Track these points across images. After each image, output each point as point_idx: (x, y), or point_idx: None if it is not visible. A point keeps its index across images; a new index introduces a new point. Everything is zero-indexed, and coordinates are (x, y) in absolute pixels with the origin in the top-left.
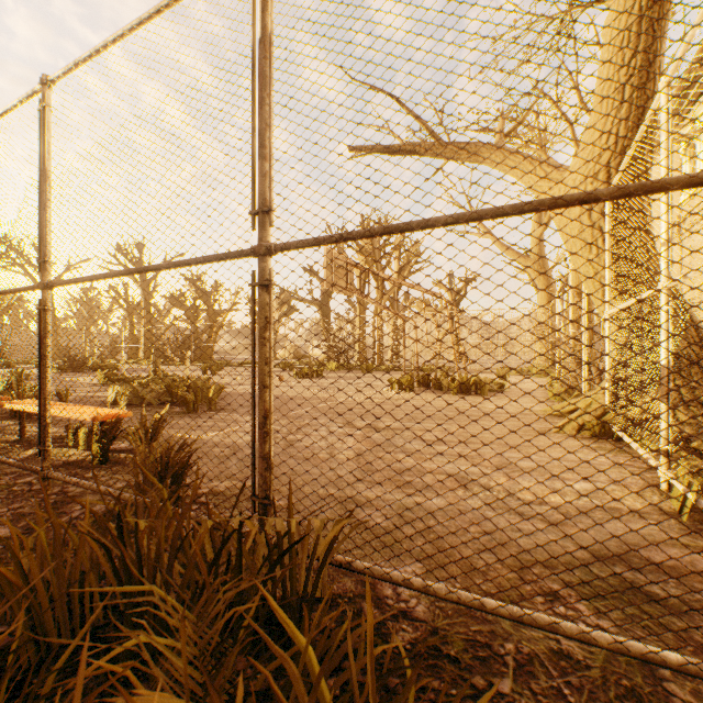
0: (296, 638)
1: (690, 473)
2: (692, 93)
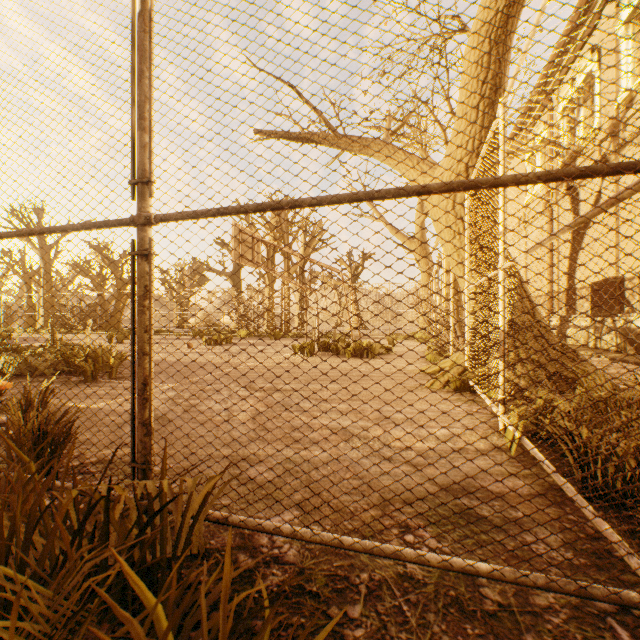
0: (146, 599)
1: (517, 417)
2: (533, 116)
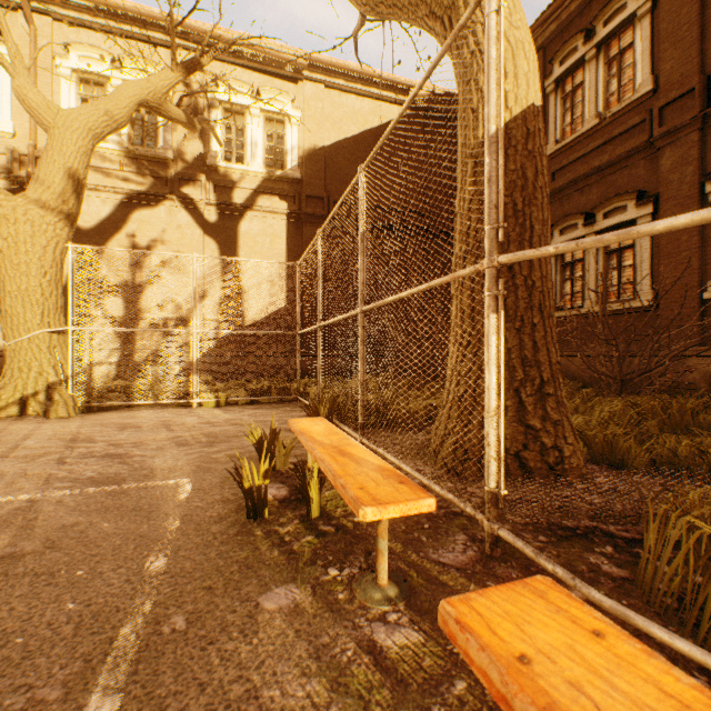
0: None
1: (217, 394)
2: None
